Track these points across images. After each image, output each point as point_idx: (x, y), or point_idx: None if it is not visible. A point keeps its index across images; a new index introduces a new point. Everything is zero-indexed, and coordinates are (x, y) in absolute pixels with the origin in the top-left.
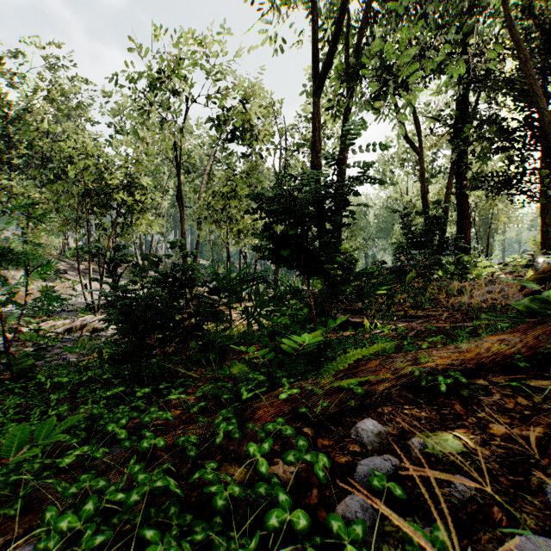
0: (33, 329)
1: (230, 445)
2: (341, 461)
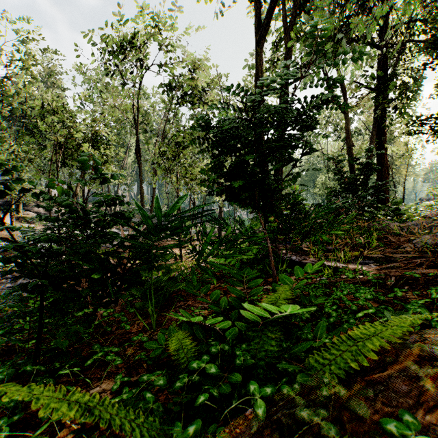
0: (0, 265)
1: None
2: None
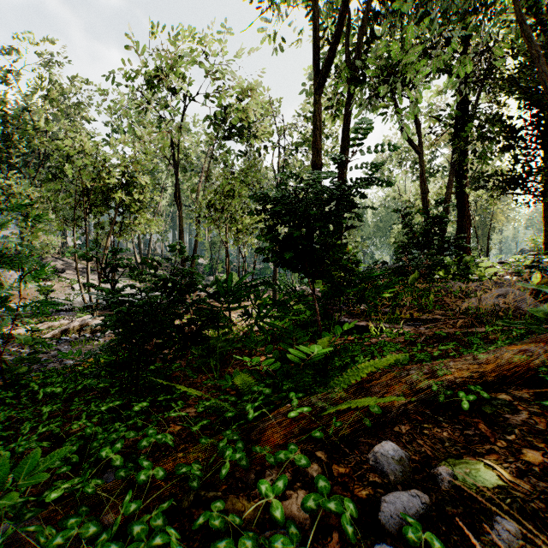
0: (29, 330)
1: (236, 472)
2: (361, 494)
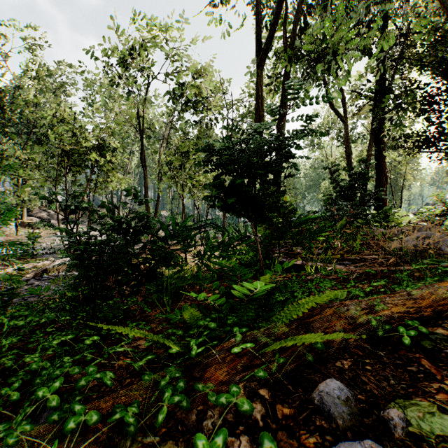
0: (15, 269)
1: (177, 412)
2: (308, 441)
